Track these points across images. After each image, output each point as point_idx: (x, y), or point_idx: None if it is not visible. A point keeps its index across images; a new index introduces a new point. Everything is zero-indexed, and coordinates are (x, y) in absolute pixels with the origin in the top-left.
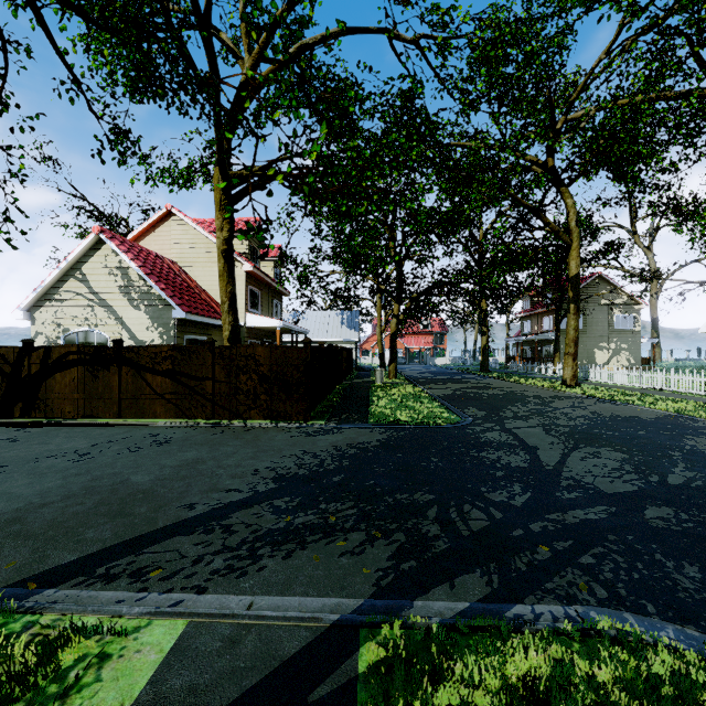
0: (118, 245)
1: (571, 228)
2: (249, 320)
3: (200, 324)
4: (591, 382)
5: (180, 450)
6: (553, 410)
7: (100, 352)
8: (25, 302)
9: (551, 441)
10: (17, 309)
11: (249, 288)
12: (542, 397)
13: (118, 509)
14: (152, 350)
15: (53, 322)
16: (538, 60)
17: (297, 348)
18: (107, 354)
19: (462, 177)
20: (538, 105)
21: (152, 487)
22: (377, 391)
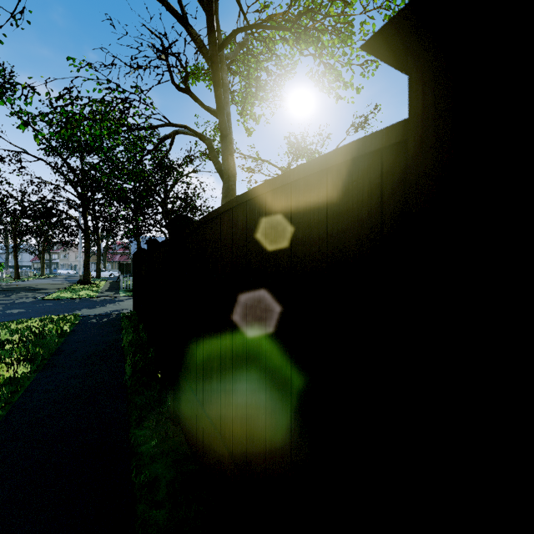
0: None
1: None
2: None
3: None
4: None
5: None
6: None
7: None
8: None
9: None
10: None
11: None
12: None
13: None
14: None
15: None
16: None
17: None
18: None
19: None
20: None
21: None
22: None
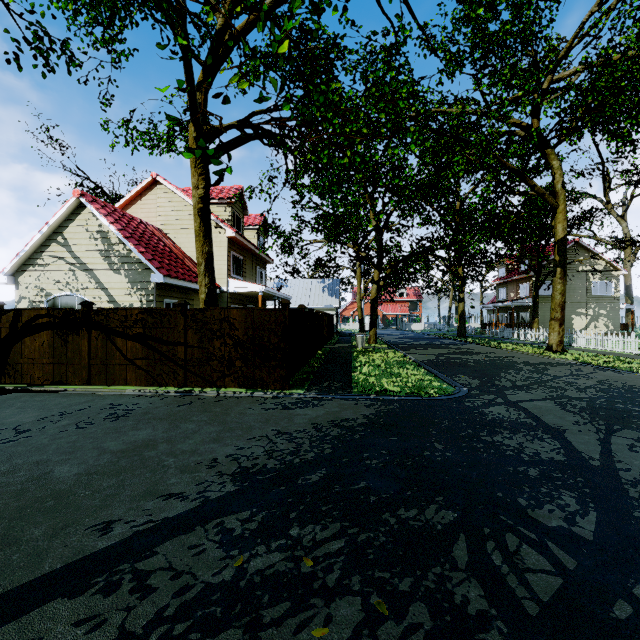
0: (98, 208)
1: (557, 191)
2: (232, 285)
3: (181, 289)
4: (576, 347)
5: (134, 427)
6: (553, 379)
7: (70, 315)
8: (9, 267)
9: (574, 420)
10: (1, 274)
11: (232, 254)
12: (532, 364)
13: (4, 529)
14: (122, 313)
15: (36, 287)
16: (529, 10)
17: (274, 310)
18: (76, 317)
19: (444, 141)
20: (520, 70)
21: (73, 486)
22: (359, 356)
